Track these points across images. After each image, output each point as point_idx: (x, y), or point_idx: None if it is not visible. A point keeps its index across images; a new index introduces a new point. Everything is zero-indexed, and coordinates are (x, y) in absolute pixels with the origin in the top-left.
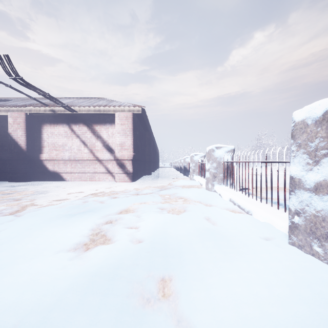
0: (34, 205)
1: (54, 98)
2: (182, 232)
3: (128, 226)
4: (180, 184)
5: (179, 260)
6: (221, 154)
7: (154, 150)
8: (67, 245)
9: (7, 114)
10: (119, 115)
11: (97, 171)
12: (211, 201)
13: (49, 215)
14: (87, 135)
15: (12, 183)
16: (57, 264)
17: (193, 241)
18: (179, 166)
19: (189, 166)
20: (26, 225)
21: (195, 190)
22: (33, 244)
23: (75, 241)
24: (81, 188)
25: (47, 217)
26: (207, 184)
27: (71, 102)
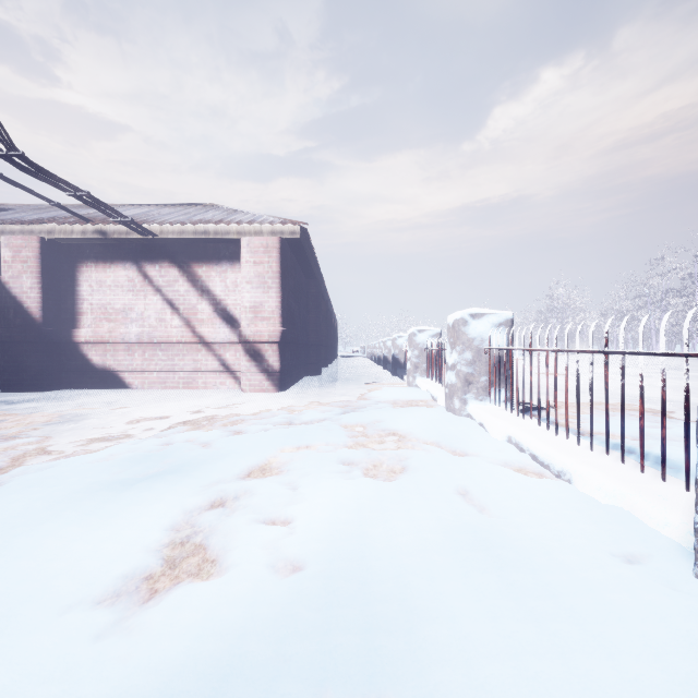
0: (43, 454)
1: (101, 204)
2: (405, 540)
3: (265, 518)
4: (387, 398)
5: (407, 643)
6: (484, 331)
7: (326, 321)
8: (98, 583)
9: (0, 240)
10: (249, 242)
11: (201, 367)
12: (464, 442)
13: (71, 485)
14: (178, 286)
15: (9, 395)
16: (51, 660)
17: (440, 569)
18: (381, 354)
19: (404, 355)
20: (4, 517)
21: (423, 414)
22: (3, 583)
23: (121, 570)
24: (162, 407)
25: (64, 490)
26: (450, 400)
27: (144, 214)
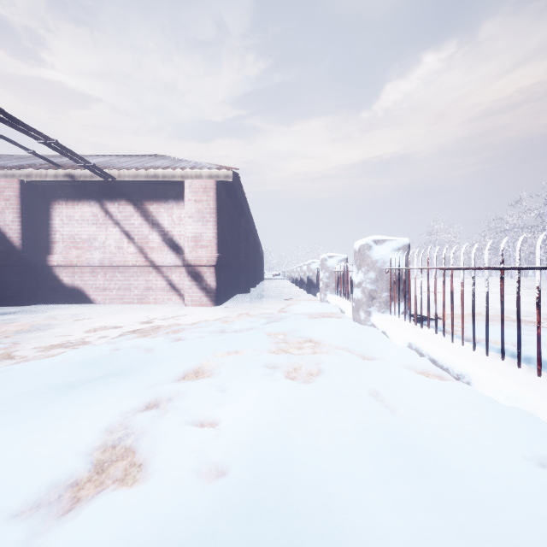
0: (7, 359)
1: (67, 150)
2: (326, 445)
3: (194, 420)
4: (304, 311)
5: None
6: (385, 254)
7: (254, 250)
8: (20, 492)
9: None
10: (191, 184)
11: (152, 286)
12: (371, 348)
13: (21, 387)
14: (133, 220)
15: None
16: None
17: (361, 477)
18: (298, 277)
19: (317, 277)
20: None
21: (334, 324)
22: None
23: (47, 477)
24: (118, 318)
25: (13, 392)
26: (356, 312)
27: (105, 162)
